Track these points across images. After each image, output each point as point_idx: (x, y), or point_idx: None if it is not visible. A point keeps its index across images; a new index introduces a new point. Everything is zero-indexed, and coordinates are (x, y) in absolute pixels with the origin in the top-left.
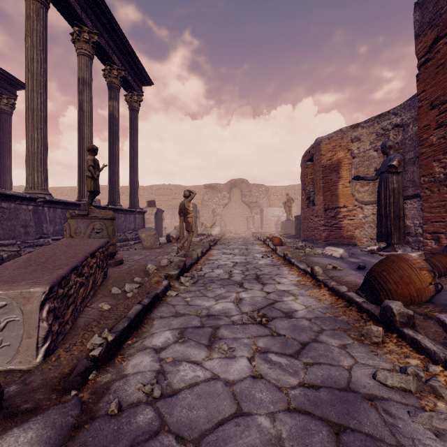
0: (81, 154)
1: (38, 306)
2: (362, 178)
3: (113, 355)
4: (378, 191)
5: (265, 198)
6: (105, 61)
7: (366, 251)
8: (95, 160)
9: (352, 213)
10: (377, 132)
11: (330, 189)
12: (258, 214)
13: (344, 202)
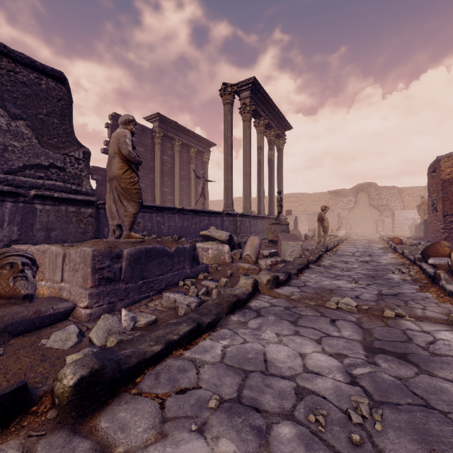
0: (259, 188)
1: (300, 246)
2: None
3: (317, 262)
4: None
5: (398, 200)
6: (267, 128)
7: None
8: (281, 197)
9: None
10: None
11: (449, 199)
12: (389, 217)
13: None
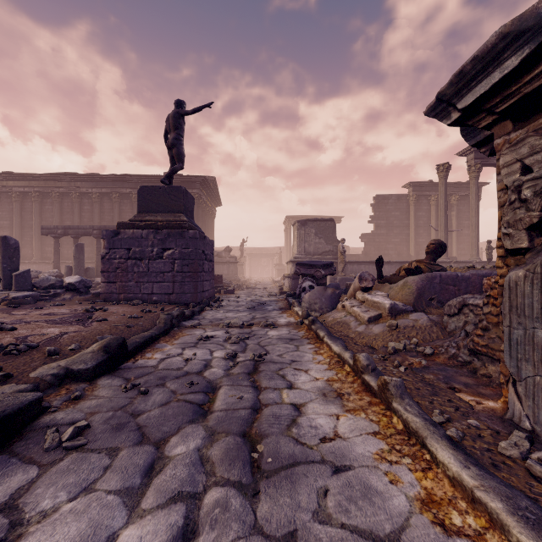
0: None
1: None
2: None
3: None
4: None
5: None
6: None
7: None
8: (489, 246)
9: None
10: None
11: None
12: None
13: None
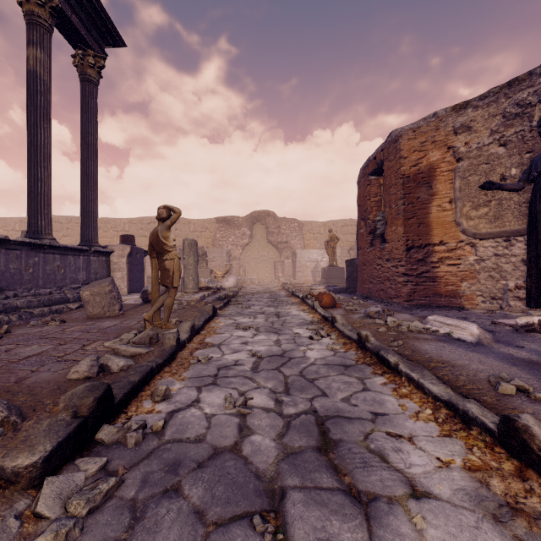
0: None
1: None
2: (498, 186)
3: None
4: (530, 210)
5: (299, 236)
6: None
7: (507, 324)
8: None
9: (455, 254)
10: (506, 112)
11: (416, 214)
12: (289, 259)
13: (441, 236)
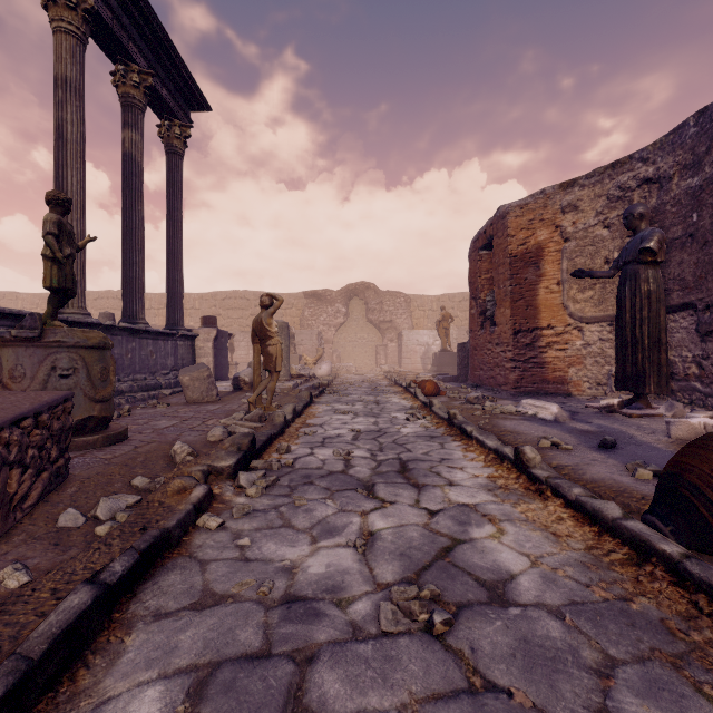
0: None
1: None
2: (588, 274)
3: None
4: (617, 298)
5: (406, 314)
6: (116, 55)
7: (596, 407)
8: (62, 224)
9: (563, 338)
10: (609, 194)
11: (524, 296)
12: (394, 342)
13: (549, 320)
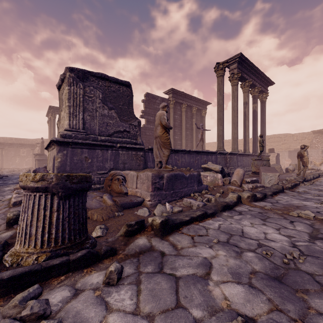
0: (245, 133)
1: (277, 177)
2: None
3: (292, 189)
4: None
5: None
6: (252, 87)
7: None
8: (262, 140)
9: None
10: None
11: None
12: None
13: None
